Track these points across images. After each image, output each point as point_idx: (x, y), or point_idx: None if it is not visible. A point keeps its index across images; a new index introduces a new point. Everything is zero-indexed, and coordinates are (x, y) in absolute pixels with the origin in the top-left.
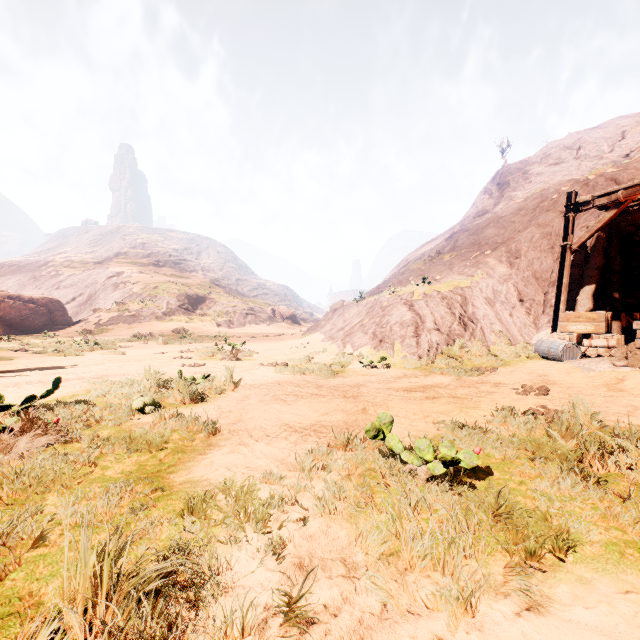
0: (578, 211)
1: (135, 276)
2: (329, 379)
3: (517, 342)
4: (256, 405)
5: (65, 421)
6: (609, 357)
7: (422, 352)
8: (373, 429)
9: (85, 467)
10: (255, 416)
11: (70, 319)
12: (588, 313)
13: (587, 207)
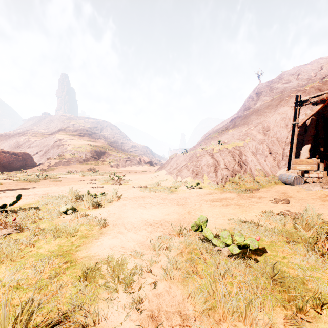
0: (301, 105)
1: (69, 141)
2: (169, 195)
3: (269, 175)
4: (129, 209)
5: (19, 219)
6: (320, 183)
7: (218, 180)
8: (195, 225)
9: (27, 247)
10: (128, 216)
11: (35, 163)
12: (307, 159)
13: (306, 103)
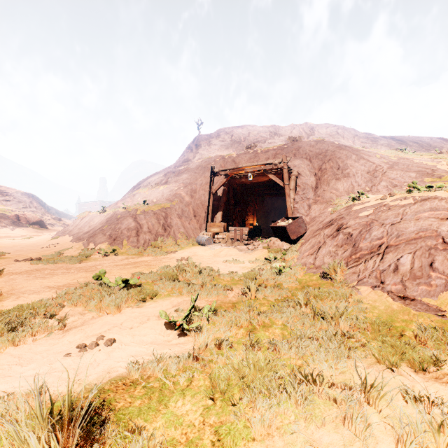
0: (215, 176)
1: None
2: (76, 264)
3: (191, 237)
4: (22, 282)
5: None
6: (221, 243)
7: (140, 245)
8: (96, 276)
9: None
10: (24, 286)
11: None
12: (218, 223)
13: (218, 175)
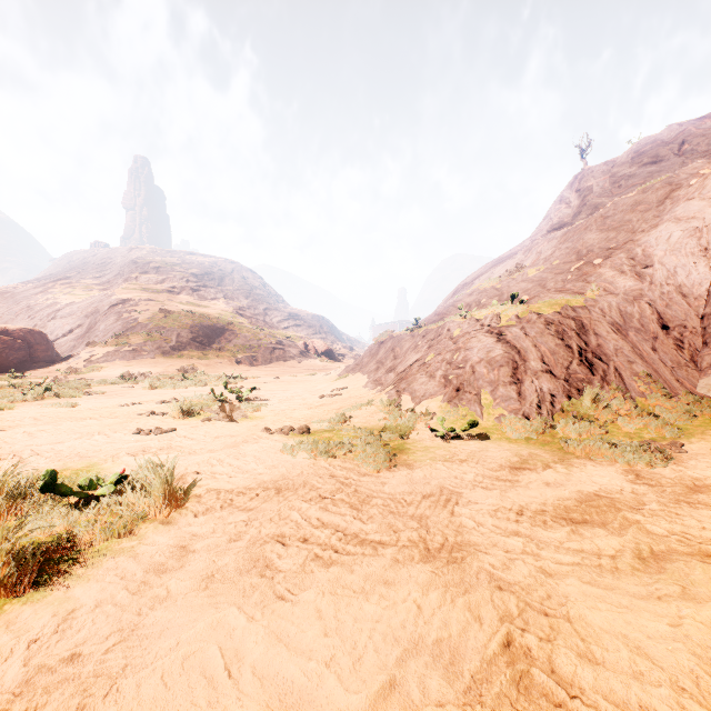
0: None
1: (143, 304)
2: (381, 473)
3: (675, 392)
4: (181, 606)
5: None
6: None
7: (529, 409)
8: None
9: None
10: (132, 710)
11: (56, 355)
12: None
13: None
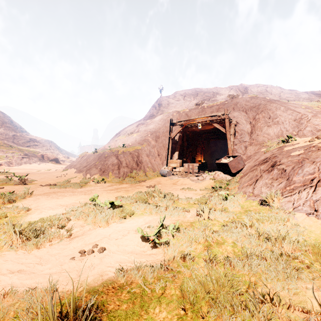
0: (173, 126)
1: None
2: (78, 189)
3: (156, 170)
4: (44, 201)
5: None
6: (178, 174)
7: (120, 176)
8: (92, 198)
9: None
10: (45, 204)
11: None
12: (175, 160)
13: (175, 125)
